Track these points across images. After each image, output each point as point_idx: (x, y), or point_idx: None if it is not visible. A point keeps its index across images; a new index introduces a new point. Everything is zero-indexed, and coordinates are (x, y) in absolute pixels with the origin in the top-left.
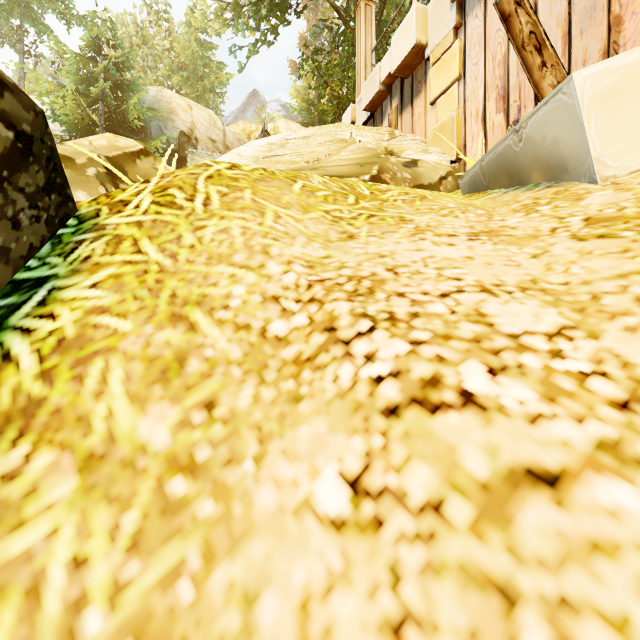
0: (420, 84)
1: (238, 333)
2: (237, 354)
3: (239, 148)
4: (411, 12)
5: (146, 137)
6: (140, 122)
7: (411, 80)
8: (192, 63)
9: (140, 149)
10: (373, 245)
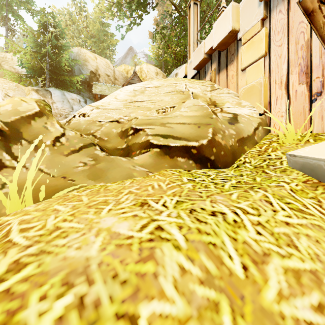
0: (233, 56)
1: None
2: None
3: (116, 92)
4: (228, 8)
5: (72, 74)
6: (69, 66)
7: (226, 52)
8: (97, 34)
9: (35, 112)
10: None
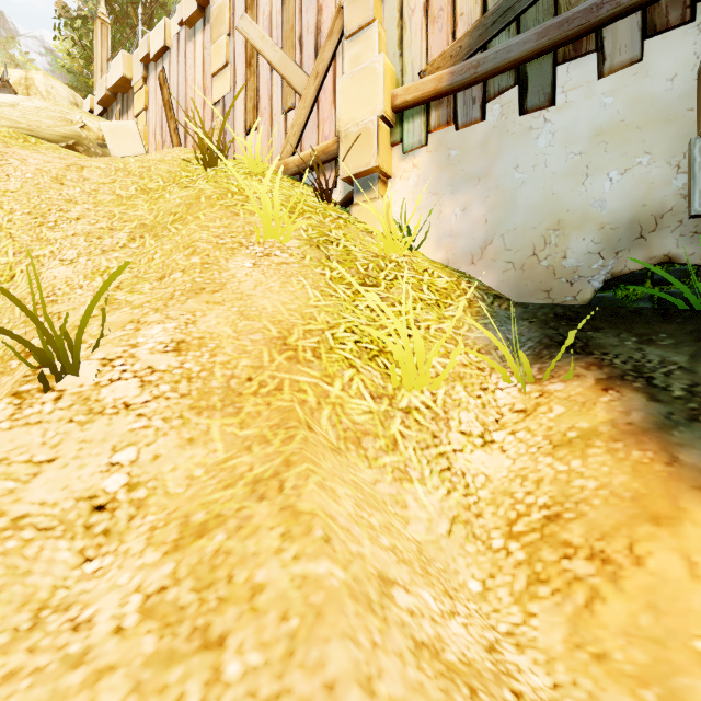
0: (131, 102)
1: None
2: None
3: None
4: (120, 54)
5: None
6: None
7: (127, 97)
8: None
9: None
10: (15, 150)
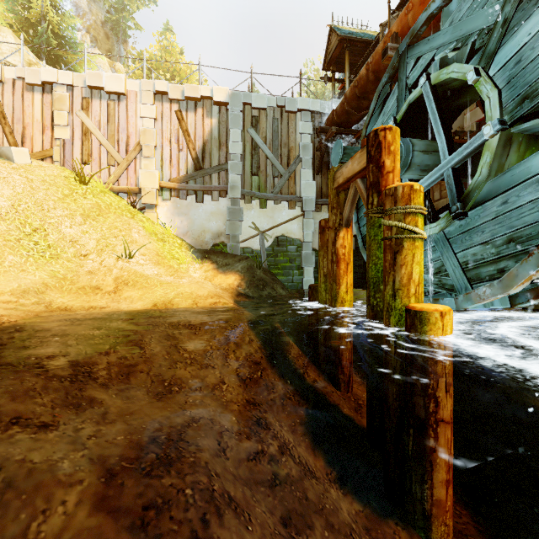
0: None
1: None
2: None
3: None
4: None
5: None
6: None
7: None
8: None
9: None
10: None
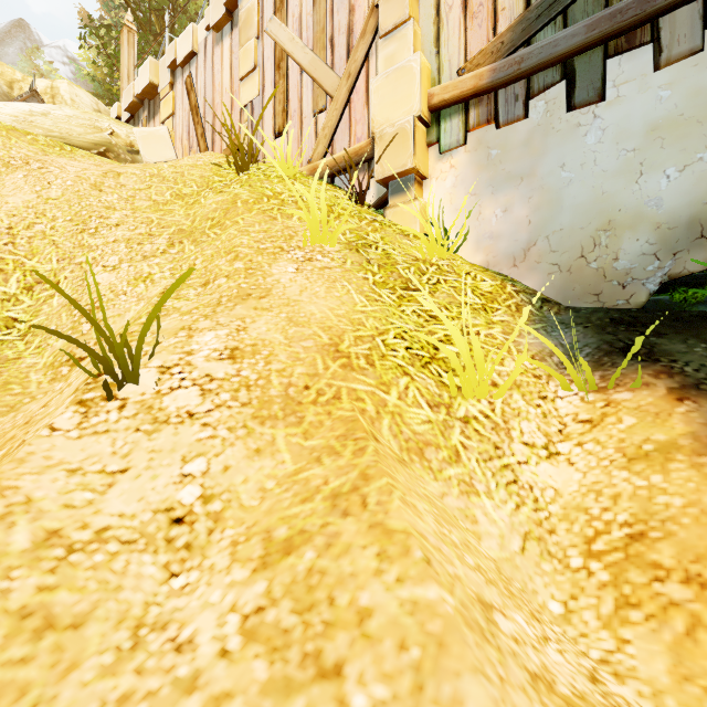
0: (158, 108)
1: (1, 161)
2: (1, 164)
3: None
4: (148, 61)
5: None
6: None
7: (154, 103)
8: None
9: None
10: (54, 158)
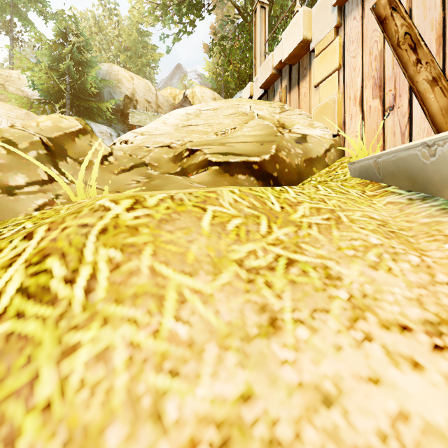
0: (305, 70)
1: None
2: None
3: (164, 116)
4: (299, 14)
5: (100, 99)
6: (96, 89)
7: (298, 66)
8: (134, 46)
9: (79, 129)
10: (306, 355)
